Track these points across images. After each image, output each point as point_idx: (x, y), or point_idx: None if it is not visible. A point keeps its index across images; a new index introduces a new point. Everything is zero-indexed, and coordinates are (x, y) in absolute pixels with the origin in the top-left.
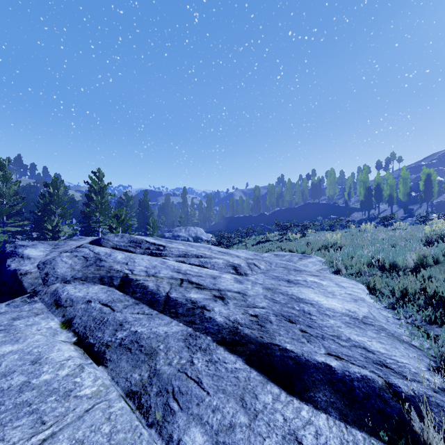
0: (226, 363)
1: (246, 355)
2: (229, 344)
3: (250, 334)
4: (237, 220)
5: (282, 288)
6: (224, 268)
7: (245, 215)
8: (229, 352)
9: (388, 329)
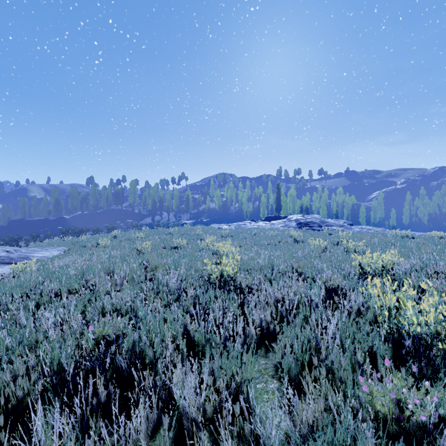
0: (0, 264)
1: (6, 263)
2: (1, 262)
3: (8, 260)
4: (29, 224)
5: (26, 254)
6: (2, 252)
7: (39, 219)
8: (1, 263)
9: (49, 257)
